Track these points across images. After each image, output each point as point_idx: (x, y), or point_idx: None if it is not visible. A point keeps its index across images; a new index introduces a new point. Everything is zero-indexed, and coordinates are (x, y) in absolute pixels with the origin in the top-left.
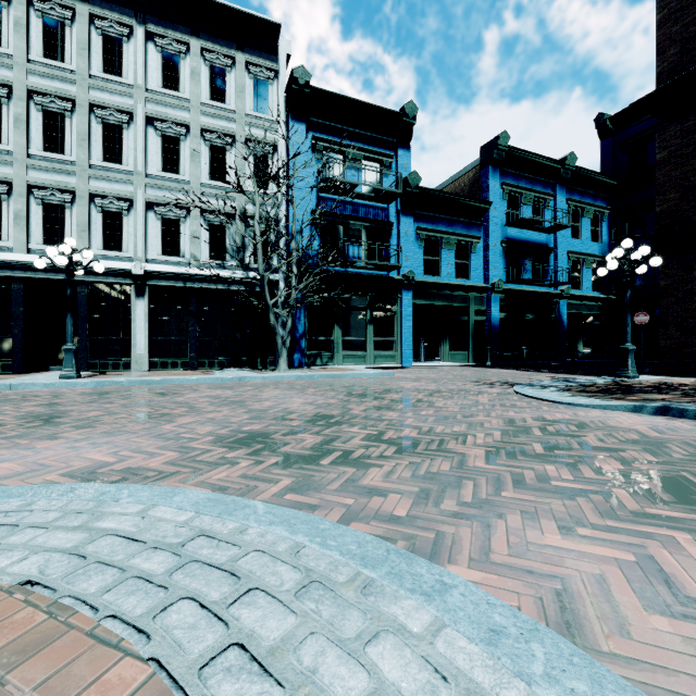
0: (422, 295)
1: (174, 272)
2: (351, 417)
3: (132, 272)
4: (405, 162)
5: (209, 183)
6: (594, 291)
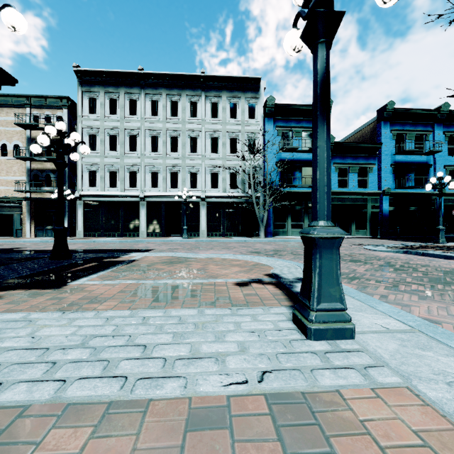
0: (336, 199)
1: (216, 195)
2: (285, 250)
3: (201, 197)
4: None
5: (229, 155)
6: None
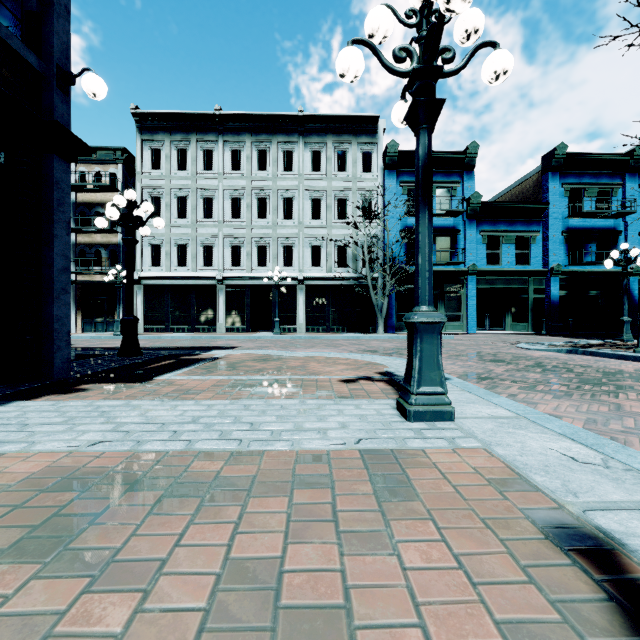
0: (484, 280)
1: (318, 276)
2: None
3: (298, 278)
4: (469, 185)
5: (336, 221)
6: None
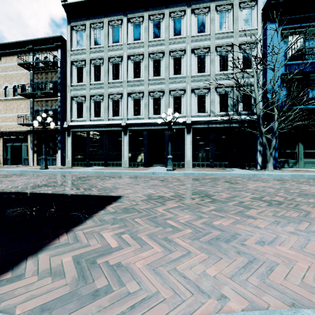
0: None
1: (203, 120)
2: None
3: (186, 122)
4: None
5: (219, 73)
6: None
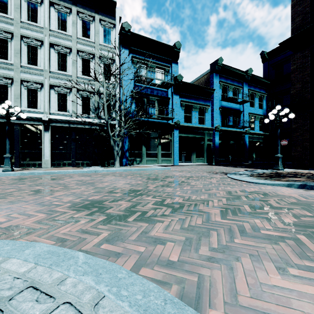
0: (183, 132)
1: (64, 119)
2: (148, 191)
3: (42, 119)
4: (175, 70)
5: (81, 76)
6: (260, 131)
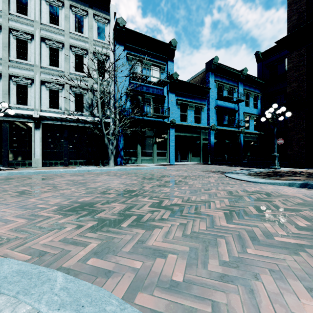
0: (179, 130)
1: (55, 116)
2: (144, 191)
3: (32, 116)
4: (171, 68)
5: (74, 72)
6: (254, 130)
